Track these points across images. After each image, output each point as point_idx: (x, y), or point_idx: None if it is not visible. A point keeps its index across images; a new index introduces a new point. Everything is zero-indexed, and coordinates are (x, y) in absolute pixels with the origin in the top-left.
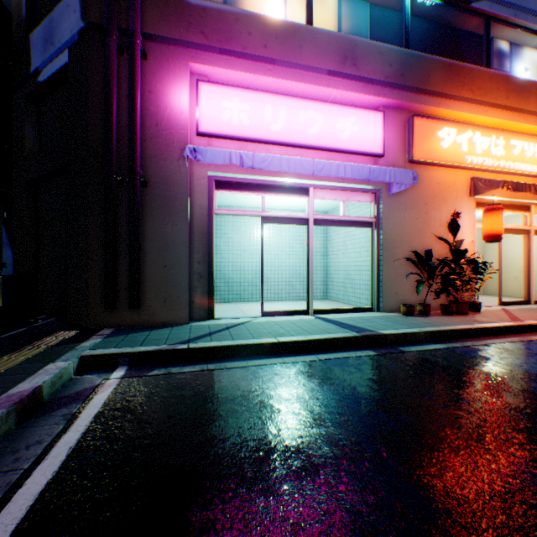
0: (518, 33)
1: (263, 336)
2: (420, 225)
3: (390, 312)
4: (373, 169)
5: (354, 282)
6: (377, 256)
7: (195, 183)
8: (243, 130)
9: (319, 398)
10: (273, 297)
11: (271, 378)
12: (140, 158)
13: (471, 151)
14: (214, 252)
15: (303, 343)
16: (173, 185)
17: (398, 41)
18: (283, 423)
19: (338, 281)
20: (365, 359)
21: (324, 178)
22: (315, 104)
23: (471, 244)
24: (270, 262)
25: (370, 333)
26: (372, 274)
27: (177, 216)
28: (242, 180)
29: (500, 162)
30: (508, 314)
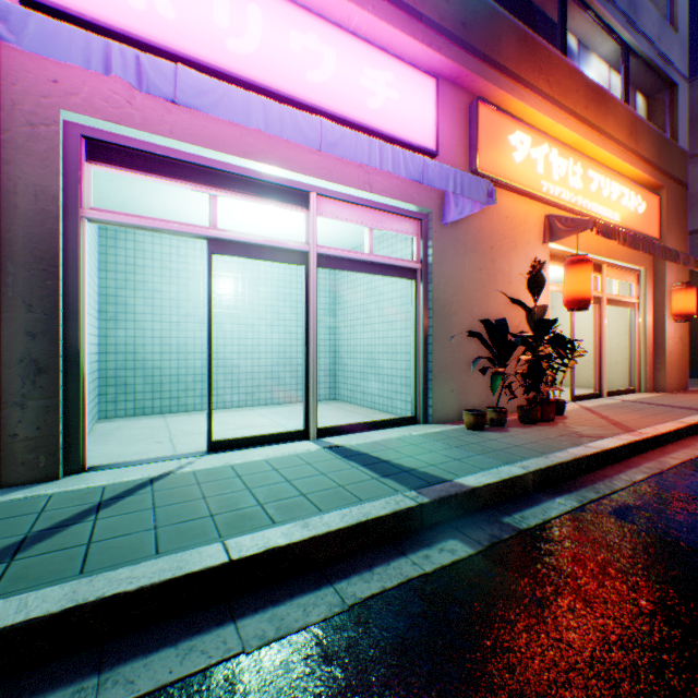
0: (593, 28)
1: (191, 535)
2: (485, 280)
3: (445, 423)
4: (430, 163)
5: (383, 372)
6: (424, 328)
7: (22, 130)
8: (159, 28)
9: None
10: (243, 400)
11: None
12: None
13: (548, 175)
14: (84, 311)
15: (300, 550)
16: None
17: None
18: None
19: (355, 370)
20: (460, 582)
21: (338, 177)
22: (321, 25)
23: (546, 314)
24: (238, 337)
25: (445, 490)
26: (417, 359)
27: None
28: (161, 151)
29: (578, 198)
30: (602, 416)
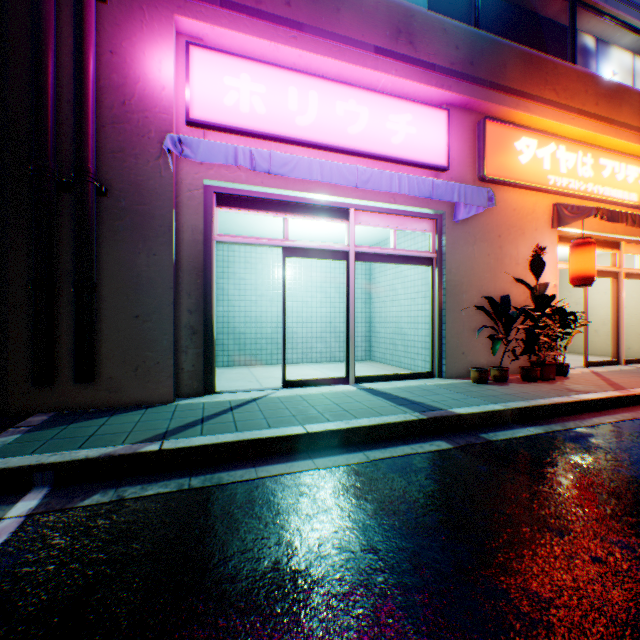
0: (607, 26)
1: (284, 422)
2: (493, 263)
3: (456, 378)
4: (438, 183)
5: (407, 338)
6: (438, 303)
7: (186, 195)
8: (257, 121)
9: (379, 551)
10: (300, 358)
11: (295, 505)
12: (93, 149)
13: (555, 169)
14: (214, 297)
15: (344, 433)
16: (149, 196)
17: (465, 22)
18: (315, 628)
19: (385, 337)
20: (438, 457)
21: (370, 196)
22: (357, 92)
23: (554, 289)
24: (296, 311)
25: (439, 414)
26: (433, 328)
27: (156, 241)
28: (256, 195)
29: (588, 185)
30: (604, 379)
